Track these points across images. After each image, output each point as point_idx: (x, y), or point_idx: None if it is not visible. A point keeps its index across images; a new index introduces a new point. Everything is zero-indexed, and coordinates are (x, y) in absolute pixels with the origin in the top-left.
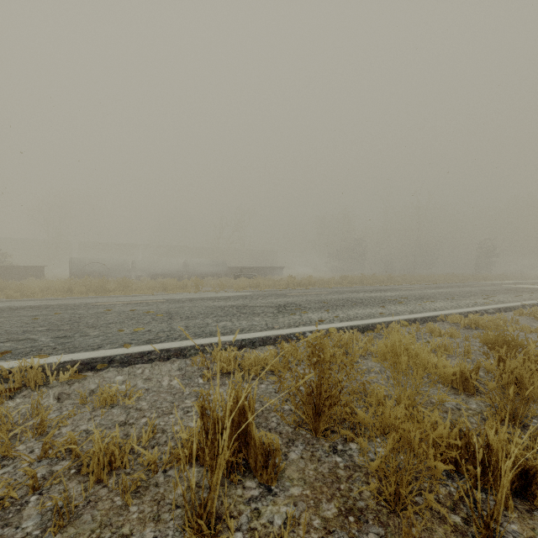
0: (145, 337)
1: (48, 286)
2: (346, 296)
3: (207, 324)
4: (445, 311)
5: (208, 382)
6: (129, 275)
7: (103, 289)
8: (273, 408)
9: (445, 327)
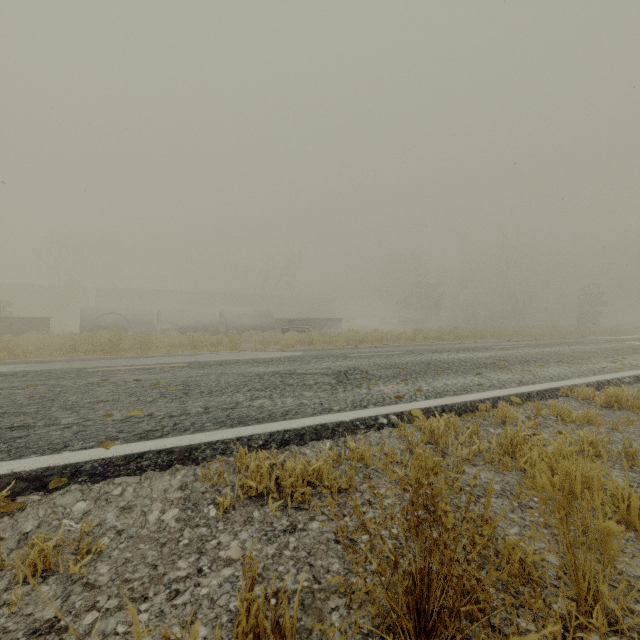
0: (141, 427)
1: (47, 343)
2: (426, 358)
3: (236, 403)
4: (566, 381)
5: (225, 514)
6: (153, 328)
7: (116, 347)
8: (333, 584)
9: (574, 406)
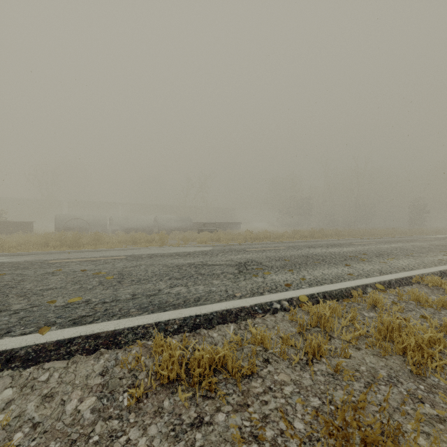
0: (77, 312)
1: (27, 240)
2: (305, 252)
3: (158, 290)
4: (415, 271)
5: (138, 403)
6: (106, 229)
7: (77, 243)
8: None
9: (427, 292)
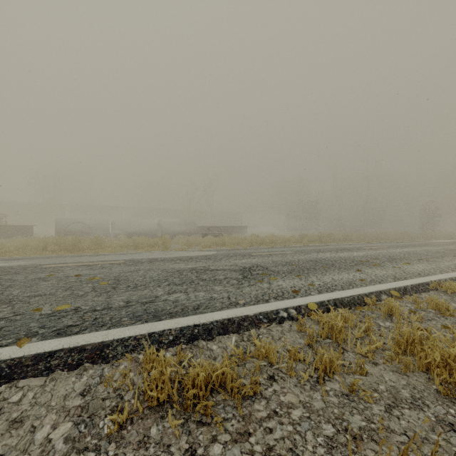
0: (63, 322)
1: (25, 244)
2: (313, 256)
3: (155, 296)
4: (432, 276)
5: (120, 431)
6: (108, 233)
7: (77, 247)
8: None
9: (446, 299)
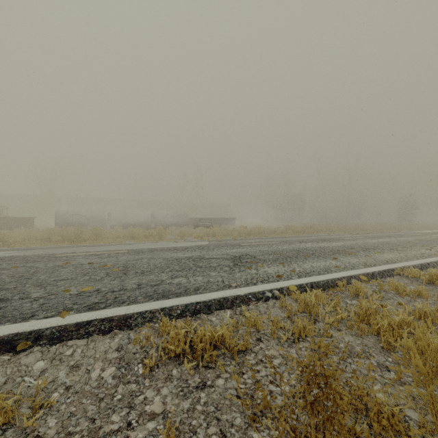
0: (90, 300)
1: (30, 235)
2: (296, 246)
3: (161, 280)
4: (398, 264)
5: (151, 372)
6: (105, 225)
7: (78, 238)
8: (236, 437)
9: (406, 282)
